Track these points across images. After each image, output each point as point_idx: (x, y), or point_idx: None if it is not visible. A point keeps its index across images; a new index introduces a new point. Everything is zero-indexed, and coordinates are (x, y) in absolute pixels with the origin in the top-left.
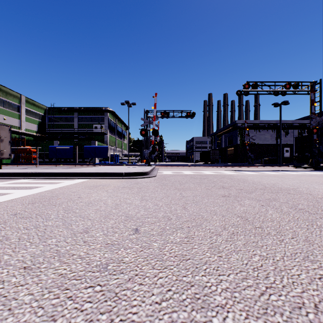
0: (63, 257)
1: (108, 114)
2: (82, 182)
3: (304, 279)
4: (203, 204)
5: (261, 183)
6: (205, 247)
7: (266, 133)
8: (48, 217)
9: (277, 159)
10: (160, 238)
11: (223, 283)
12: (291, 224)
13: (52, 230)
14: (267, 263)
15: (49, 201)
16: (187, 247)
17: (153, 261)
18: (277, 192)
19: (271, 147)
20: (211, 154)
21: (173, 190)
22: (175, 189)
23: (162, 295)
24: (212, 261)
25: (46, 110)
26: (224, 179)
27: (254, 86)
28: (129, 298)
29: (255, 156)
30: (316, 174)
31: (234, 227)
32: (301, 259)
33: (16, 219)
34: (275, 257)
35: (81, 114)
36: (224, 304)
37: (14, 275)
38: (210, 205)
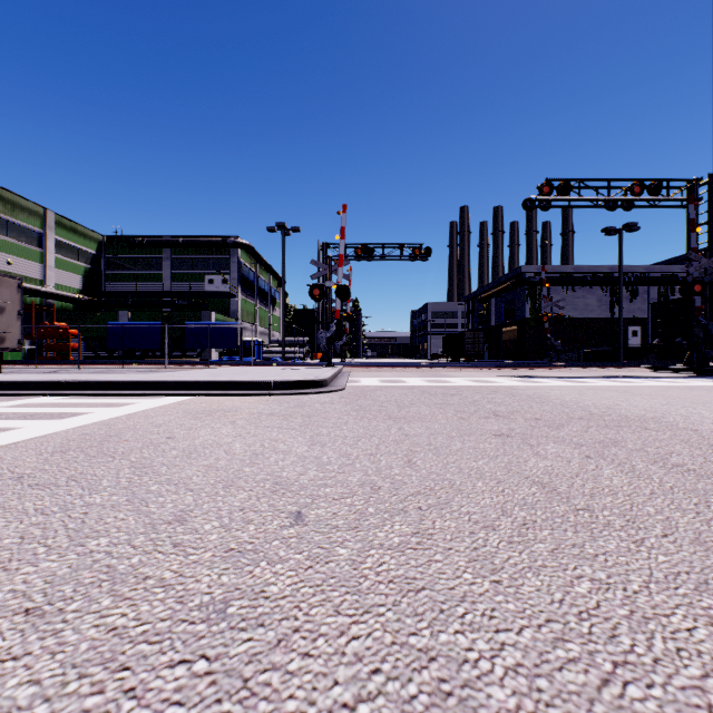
0: (123, 584)
1: (239, 253)
2: (179, 404)
3: (704, 642)
4: (452, 454)
5: (580, 406)
6: (460, 559)
7: (588, 294)
8: (95, 485)
9: (612, 351)
10: (353, 536)
11: (507, 652)
12: (658, 501)
13: (102, 517)
14: (611, 599)
15: (100, 447)
16: (418, 557)
17: (336, 595)
18: (618, 426)
19: (600, 325)
20: (467, 340)
21: (383, 421)
22: (387, 418)
23: (358, 686)
24: (478, 595)
25: (101, 243)
26: (498, 396)
27: (562, 189)
28: (277, 693)
29: (563, 345)
30: (701, 386)
31: (527, 508)
32: (690, 588)
33: (21, 490)
34: (628, 583)
35: (179, 253)
36: (513, 709)
37: (0, 630)
38: (467, 455)
